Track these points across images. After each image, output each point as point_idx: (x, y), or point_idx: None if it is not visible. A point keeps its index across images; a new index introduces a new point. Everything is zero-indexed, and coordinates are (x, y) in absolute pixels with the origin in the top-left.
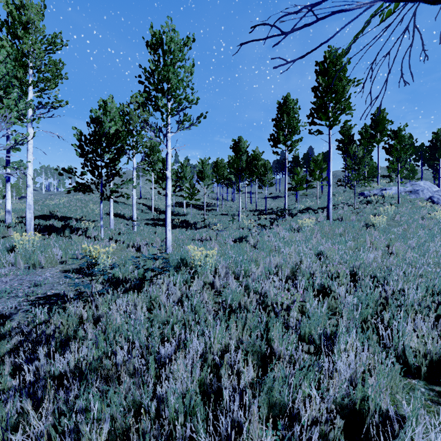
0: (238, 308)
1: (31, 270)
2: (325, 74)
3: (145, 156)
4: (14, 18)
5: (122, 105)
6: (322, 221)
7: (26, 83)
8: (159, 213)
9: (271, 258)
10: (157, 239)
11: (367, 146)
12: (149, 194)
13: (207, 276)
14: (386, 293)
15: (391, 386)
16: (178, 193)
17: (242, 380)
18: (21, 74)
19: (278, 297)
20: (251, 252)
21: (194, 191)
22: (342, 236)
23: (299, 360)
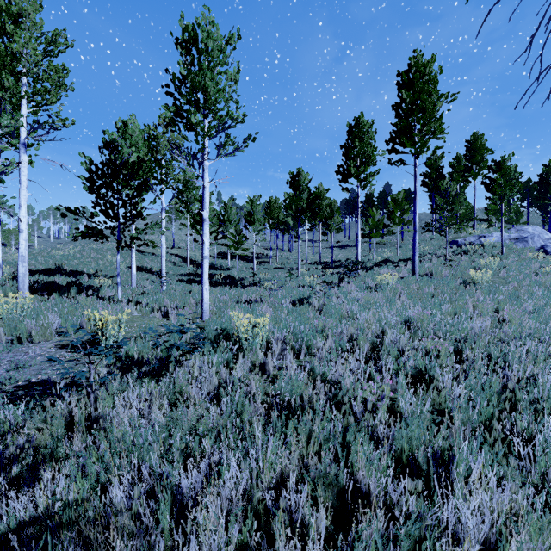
0: (299, 405)
1: (15, 345)
2: (410, 87)
3: (178, 193)
4: (0, 8)
5: (148, 127)
6: (407, 277)
7: (17, 94)
8: (196, 266)
9: (343, 327)
10: (191, 301)
11: (461, 181)
12: (184, 243)
13: (255, 354)
14: (508, 380)
15: (548, 548)
16: (221, 241)
17: (311, 546)
18: (9, 83)
19: (359, 390)
20: (315, 319)
21: (241, 238)
22: (434, 297)
23: (399, 503)
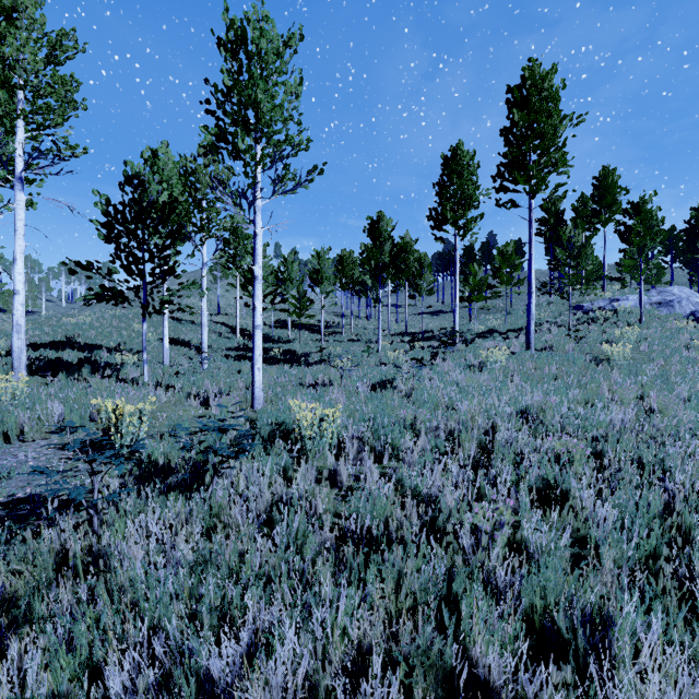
0: (383, 534)
1: (1, 444)
2: (524, 106)
3: (224, 245)
4: None
5: (184, 159)
6: (520, 352)
7: (10, 113)
8: (248, 338)
9: (439, 420)
10: (239, 384)
11: (587, 229)
12: (232, 308)
13: (323, 457)
14: (669, 495)
15: None
16: (279, 306)
17: None
18: None
19: (467, 514)
20: (402, 408)
21: (305, 302)
22: (558, 380)
23: (537, 698)
